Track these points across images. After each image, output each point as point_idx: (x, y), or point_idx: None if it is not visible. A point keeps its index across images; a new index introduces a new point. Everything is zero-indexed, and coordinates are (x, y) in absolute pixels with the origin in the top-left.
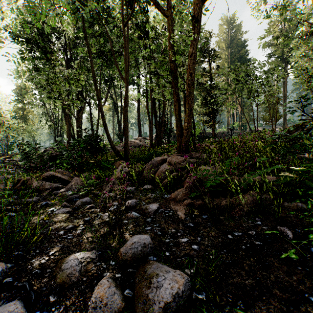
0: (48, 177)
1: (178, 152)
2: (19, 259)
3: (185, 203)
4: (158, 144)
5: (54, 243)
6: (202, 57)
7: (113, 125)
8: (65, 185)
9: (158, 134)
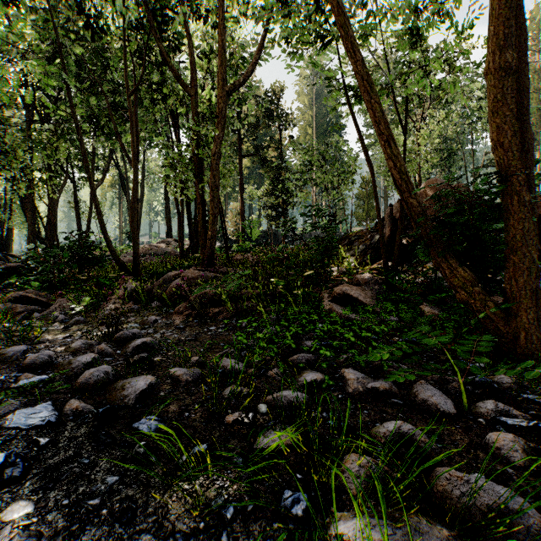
0: (18, 298)
1: (202, 266)
2: (30, 350)
3: (185, 314)
4: (192, 252)
5: (56, 343)
6: (268, 121)
7: (120, 215)
8: (45, 308)
9: (193, 237)
